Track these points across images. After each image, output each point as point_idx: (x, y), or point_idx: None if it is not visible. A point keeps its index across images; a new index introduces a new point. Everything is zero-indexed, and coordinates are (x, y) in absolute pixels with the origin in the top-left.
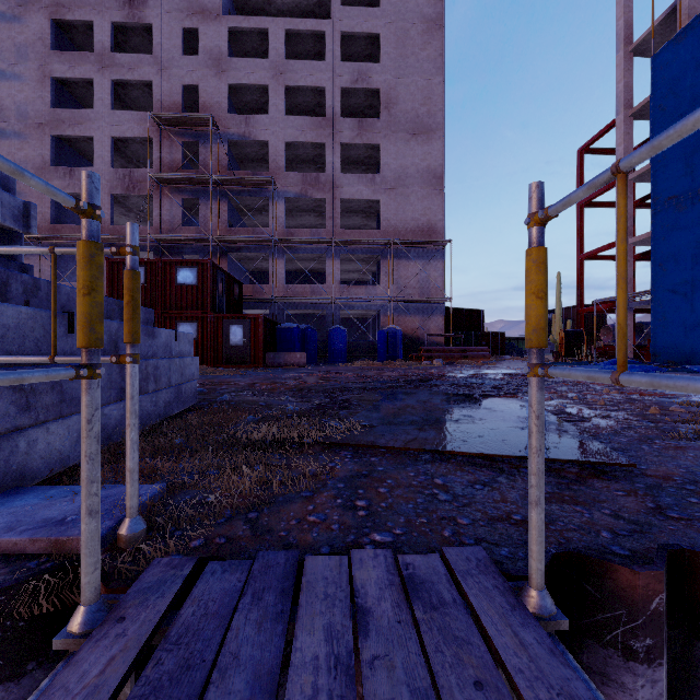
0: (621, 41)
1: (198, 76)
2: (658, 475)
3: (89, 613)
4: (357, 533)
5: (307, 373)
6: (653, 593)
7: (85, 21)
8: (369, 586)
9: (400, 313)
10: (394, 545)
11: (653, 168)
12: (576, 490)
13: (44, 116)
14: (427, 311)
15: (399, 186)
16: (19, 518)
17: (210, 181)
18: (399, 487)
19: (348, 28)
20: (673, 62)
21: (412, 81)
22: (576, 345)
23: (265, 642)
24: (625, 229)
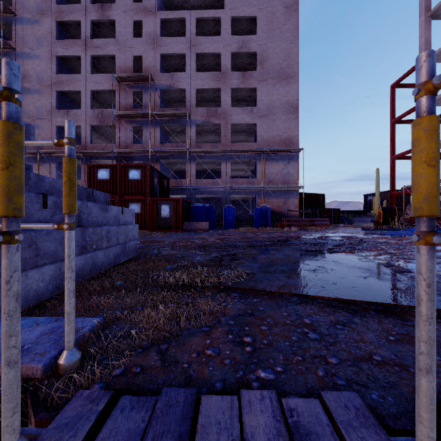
0: (423, 9)
1: (142, 50)
2: None
3: None
4: (245, 368)
5: (209, 235)
6: None
7: (76, 20)
8: (258, 436)
9: (270, 196)
10: (276, 383)
11: None
12: None
13: (52, 79)
14: (287, 195)
15: (269, 114)
16: None
17: (149, 115)
18: (277, 325)
19: (235, 14)
20: None
21: (277, 45)
22: (390, 217)
23: None
24: None
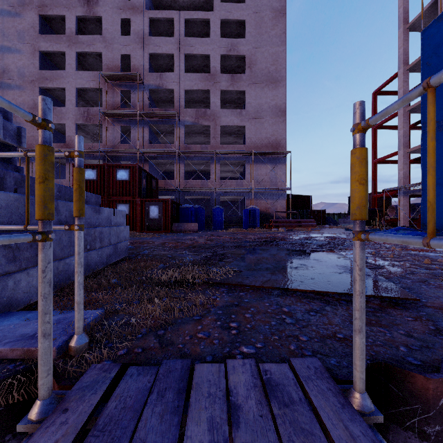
0: (401, 21)
1: (130, 48)
2: (435, 306)
3: (43, 405)
4: (230, 346)
5: (199, 236)
6: (441, 393)
7: (60, 15)
8: (239, 387)
9: (258, 198)
10: (256, 355)
11: (422, 104)
12: (379, 316)
13: (34, 75)
14: (275, 196)
15: (257, 117)
16: (4, 334)
17: (137, 114)
18: (259, 313)
19: (224, 17)
20: (436, 34)
21: (266, 50)
22: (372, 218)
23: (165, 431)
24: (434, 129)
